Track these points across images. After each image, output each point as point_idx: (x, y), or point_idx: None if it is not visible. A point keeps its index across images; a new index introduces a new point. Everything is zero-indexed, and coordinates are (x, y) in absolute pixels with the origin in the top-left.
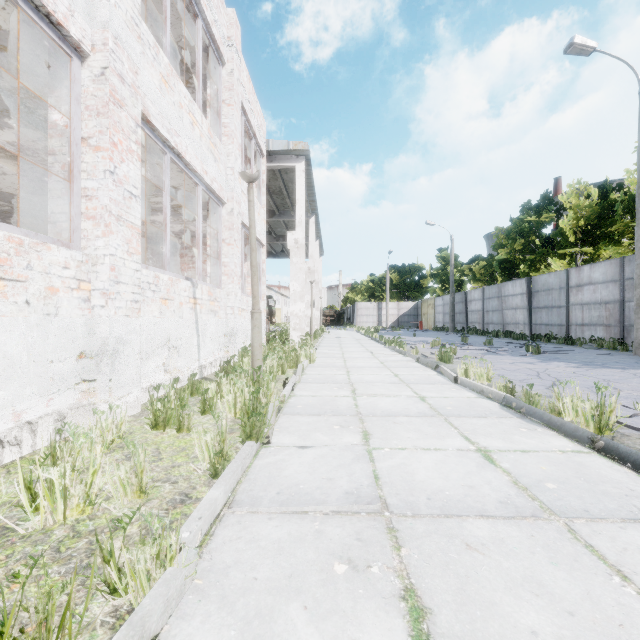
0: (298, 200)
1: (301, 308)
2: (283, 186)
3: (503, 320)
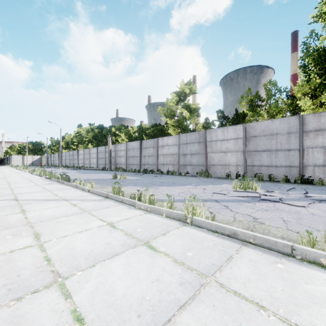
0: None
1: None
2: None
3: (56, 162)
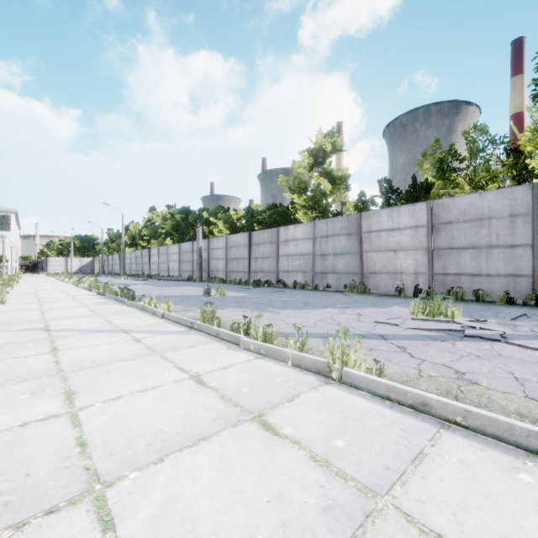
0: (12, 227)
1: (14, 264)
2: (2, 215)
3: (116, 269)
